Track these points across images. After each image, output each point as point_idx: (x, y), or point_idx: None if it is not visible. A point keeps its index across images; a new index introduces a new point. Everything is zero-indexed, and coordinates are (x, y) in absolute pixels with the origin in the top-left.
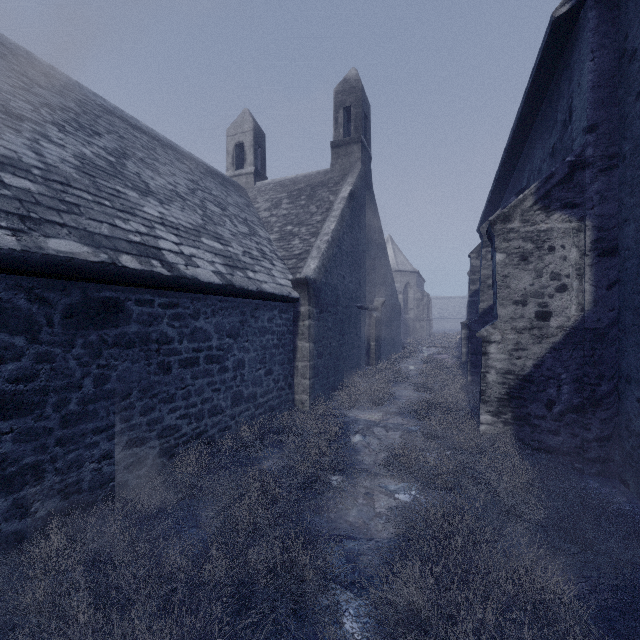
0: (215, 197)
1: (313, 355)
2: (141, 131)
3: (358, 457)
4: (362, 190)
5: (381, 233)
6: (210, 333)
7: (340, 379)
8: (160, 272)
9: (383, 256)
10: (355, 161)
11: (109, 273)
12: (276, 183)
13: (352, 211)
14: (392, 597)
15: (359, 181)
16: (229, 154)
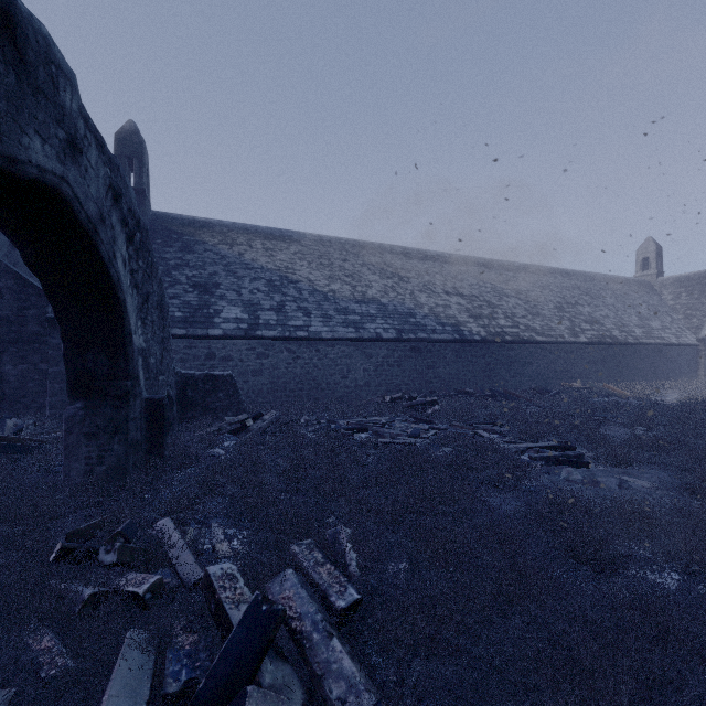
0: (652, 306)
1: (705, 364)
2: (614, 282)
3: None
4: None
5: None
6: (674, 355)
7: None
8: (668, 343)
9: None
10: None
11: (663, 344)
12: (673, 279)
13: None
14: None
15: None
16: (637, 264)
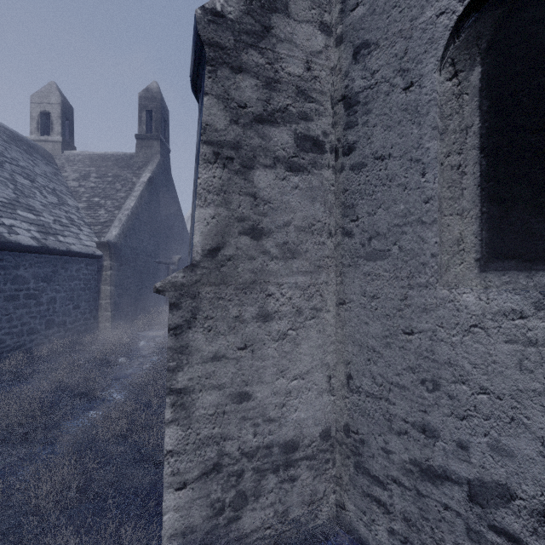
0: (23, 168)
1: (114, 295)
2: None
3: (141, 352)
4: (161, 176)
5: (179, 207)
6: (28, 279)
7: (139, 313)
8: None
9: (181, 224)
10: (155, 153)
11: None
12: (85, 156)
13: (151, 192)
14: (136, 381)
15: (158, 169)
16: (33, 119)
